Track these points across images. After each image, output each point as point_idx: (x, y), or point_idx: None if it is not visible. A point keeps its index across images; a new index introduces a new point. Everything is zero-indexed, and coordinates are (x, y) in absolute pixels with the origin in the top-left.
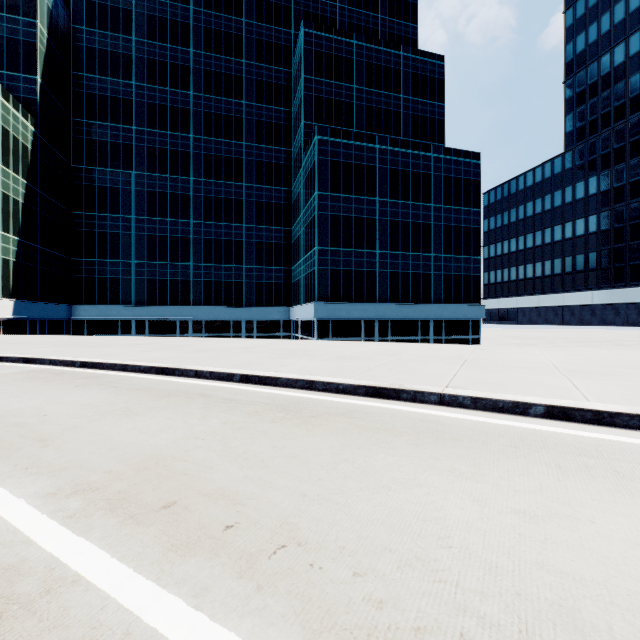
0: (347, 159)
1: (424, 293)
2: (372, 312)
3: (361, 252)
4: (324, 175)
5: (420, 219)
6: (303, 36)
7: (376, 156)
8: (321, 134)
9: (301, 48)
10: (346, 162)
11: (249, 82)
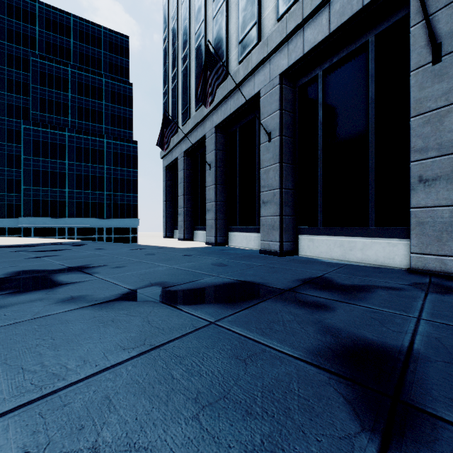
0: (45, 139)
1: (100, 213)
2: (62, 223)
3: (55, 190)
4: (28, 147)
5: (97, 174)
6: (31, 62)
7: (66, 139)
8: (26, 124)
9: (30, 68)
10: (44, 141)
11: (2, 79)
